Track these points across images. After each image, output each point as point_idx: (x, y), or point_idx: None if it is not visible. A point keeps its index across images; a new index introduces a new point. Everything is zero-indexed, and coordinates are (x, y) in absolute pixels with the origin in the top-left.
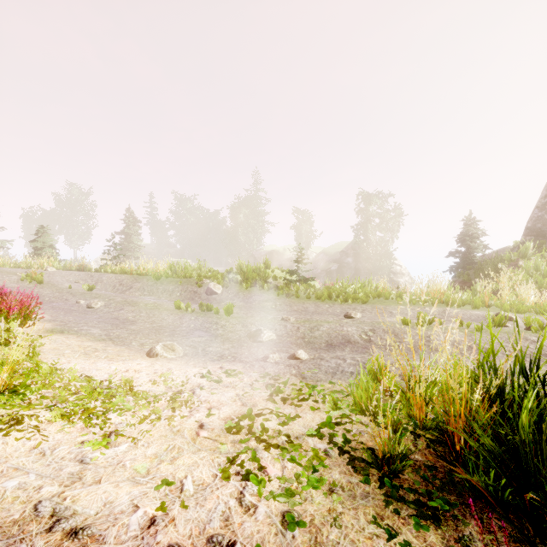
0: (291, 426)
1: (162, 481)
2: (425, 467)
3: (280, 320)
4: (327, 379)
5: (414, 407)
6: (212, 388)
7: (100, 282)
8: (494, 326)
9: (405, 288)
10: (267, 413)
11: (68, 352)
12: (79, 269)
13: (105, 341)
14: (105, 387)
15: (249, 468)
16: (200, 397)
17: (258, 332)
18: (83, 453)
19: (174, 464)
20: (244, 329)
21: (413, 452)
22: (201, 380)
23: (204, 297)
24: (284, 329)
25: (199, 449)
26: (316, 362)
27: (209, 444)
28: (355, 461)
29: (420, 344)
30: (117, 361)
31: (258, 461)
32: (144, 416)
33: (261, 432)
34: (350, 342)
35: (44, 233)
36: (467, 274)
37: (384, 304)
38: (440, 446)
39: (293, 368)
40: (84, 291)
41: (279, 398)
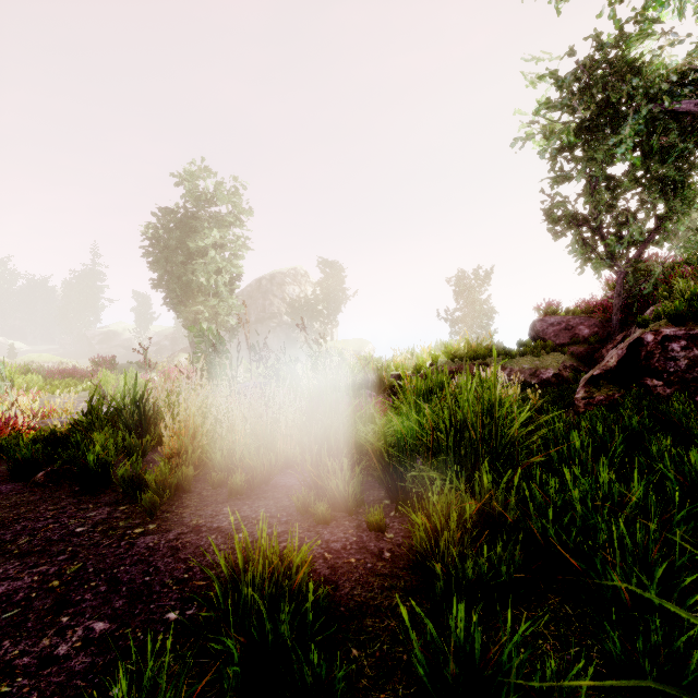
0: None
1: None
2: None
3: None
4: None
5: None
6: None
7: None
8: None
9: None
10: None
11: None
12: None
13: None
14: None
15: None
16: None
17: None
18: None
19: None
20: None
21: None
22: None
23: None
24: None
25: None
26: None
27: None
28: None
29: None
30: None
31: None
32: None
33: None
34: None
35: None
36: None
37: None
38: None
39: None
40: None
41: None
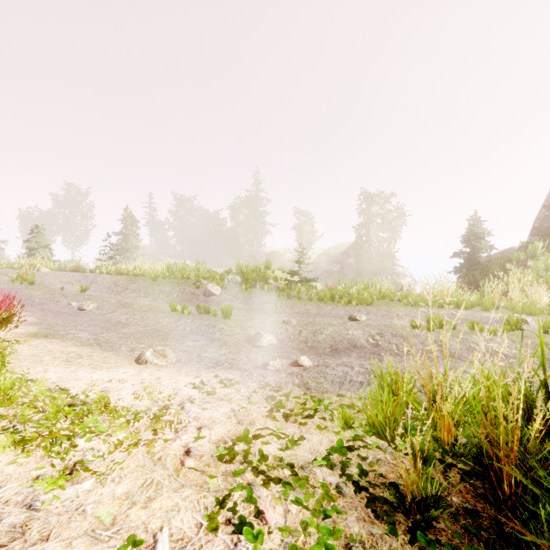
0: (295, 451)
1: (128, 539)
2: (464, 511)
3: (281, 323)
4: (334, 391)
5: (440, 428)
6: (204, 402)
7: (94, 283)
8: (510, 330)
9: (409, 289)
10: (267, 434)
11: (48, 359)
12: (73, 270)
13: (92, 346)
14: (79, 402)
15: (242, 514)
16: (189, 413)
17: (258, 335)
18: (34, 494)
19: (149, 508)
20: (242, 332)
21: (450, 494)
22: (192, 392)
23: (202, 298)
24: (285, 332)
25: (182, 485)
26: (321, 370)
27: (196, 478)
28: (376, 502)
29: (444, 353)
30: (101, 370)
31: (255, 503)
32: (118, 441)
33: (258, 460)
34: (357, 347)
35: (38, 233)
36: (473, 275)
37: (389, 306)
38: (477, 480)
39: (296, 377)
40: (76, 293)
41: (281, 415)
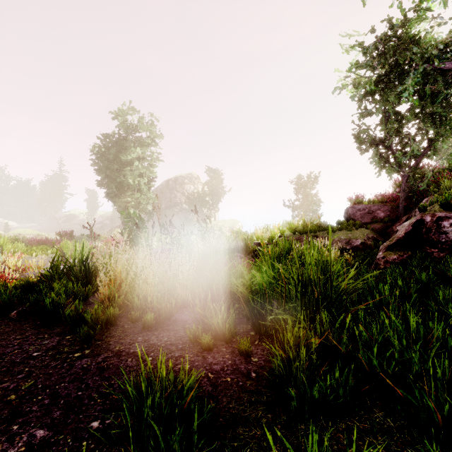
0: None
1: None
2: None
3: None
4: None
5: None
6: None
7: None
8: None
9: None
10: None
11: None
12: None
13: None
14: None
15: None
16: None
17: None
18: None
19: None
20: None
21: None
22: None
23: None
24: None
25: None
26: None
27: None
28: None
29: None
30: None
31: None
32: None
33: None
34: None
35: None
36: None
37: None
38: None
39: None
40: None
41: None
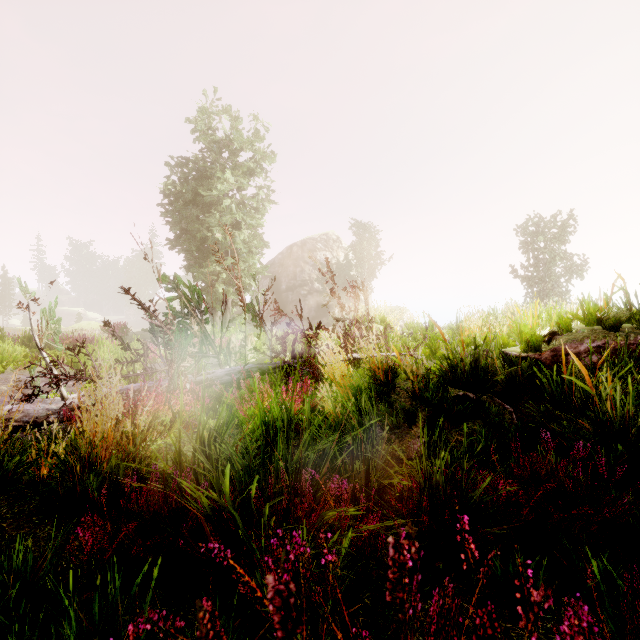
0: None
1: None
2: None
3: None
4: None
5: None
6: None
7: None
8: None
9: None
10: None
11: None
12: None
13: None
14: None
15: None
16: None
17: None
18: None
19: None
20: None
21: None
22: None
23: None
24: None
25: None
26: None
27: None
28: None
29: None
30: None
31: None
32: None
33: None
34: None
35: None
36: None
37: None
38: None
39: None
40: None
41: None
